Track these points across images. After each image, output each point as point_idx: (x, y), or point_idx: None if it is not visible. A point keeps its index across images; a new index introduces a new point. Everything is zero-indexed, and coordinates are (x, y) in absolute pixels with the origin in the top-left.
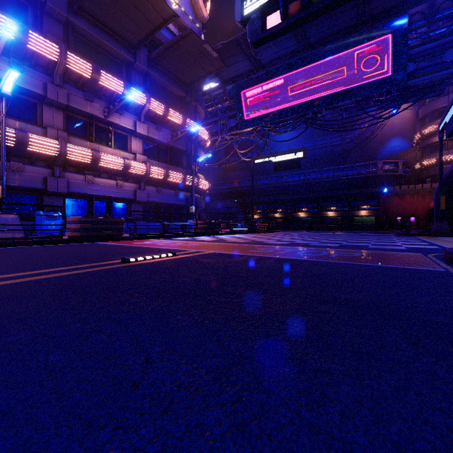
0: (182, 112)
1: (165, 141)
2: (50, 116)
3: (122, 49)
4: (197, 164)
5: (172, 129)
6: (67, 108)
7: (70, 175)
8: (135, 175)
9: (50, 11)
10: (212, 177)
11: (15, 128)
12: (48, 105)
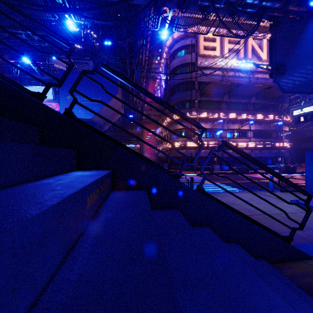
0: (273, 111)
1: (263, 129)
2: (223, 133)
3: (245, 100)
4: (282, 133)
5: (267, 122)
6: (227, 129)
7: (228, 151)
8: (250, 147)
9: (223, 102)
10: (301, 125)
11: (217, 141)
12: (222, 130)
